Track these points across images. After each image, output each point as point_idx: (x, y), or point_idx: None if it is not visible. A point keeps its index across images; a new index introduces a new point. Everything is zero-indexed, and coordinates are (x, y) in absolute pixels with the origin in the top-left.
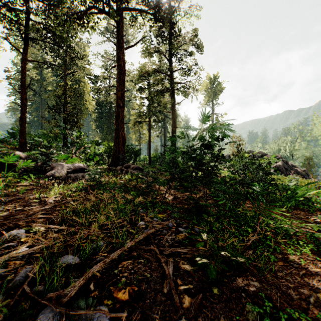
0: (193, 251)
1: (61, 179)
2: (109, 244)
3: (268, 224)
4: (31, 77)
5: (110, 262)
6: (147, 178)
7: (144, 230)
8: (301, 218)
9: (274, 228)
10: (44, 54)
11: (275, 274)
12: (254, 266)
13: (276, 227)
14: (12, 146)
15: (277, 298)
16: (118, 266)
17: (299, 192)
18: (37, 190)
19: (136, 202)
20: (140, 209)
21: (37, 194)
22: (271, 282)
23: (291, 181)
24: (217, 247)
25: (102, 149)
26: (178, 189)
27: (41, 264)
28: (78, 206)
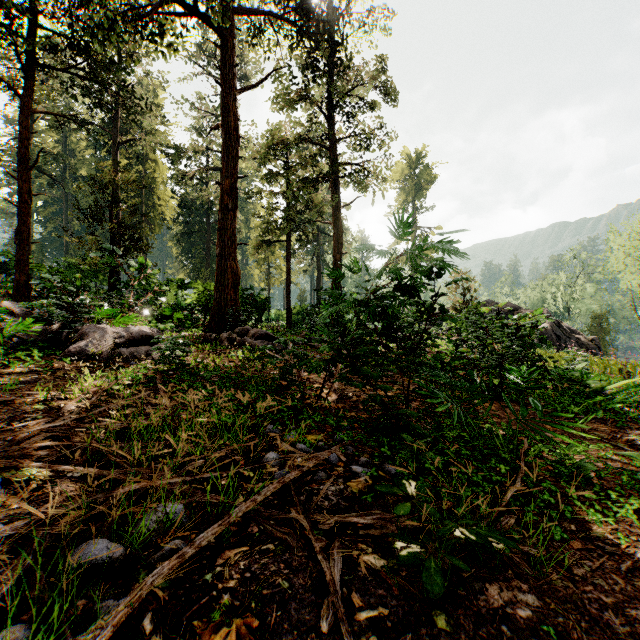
0: (385, 521)
1: (102, 360)
2: (196, 506)
3: (538, 454)
4: (44, 149)
5: (196, 552)
6: (283, 356)
7: (277, 472)
8: (603, 439)
9: (552, 462)
10: (72, 103)
11: (569, 572)
12: (520, 552)
13: (556, 460)
14: (2, 290)
15: (582, 635)
16: (215, 563)
17: (592, 383)
18: (45, 383)
19: (259, 408)
20: (268, 425)
21: (44, 393)
22: (563, 592)
23: (573, 362)
24: (439, 511)
25: (191, 296)
26: (349, 380)
27: (21, 570)
28: (131, 419)
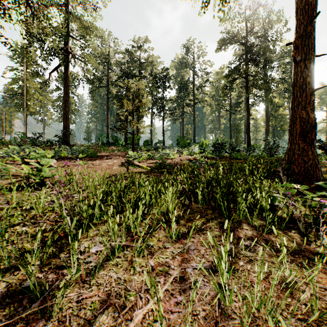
0: None
1: None
2: None
3: None
4: None
5: None
6: None
7: None
8: None
9: None
10: None
11: None
12: None
13: None
14: None
15: None
16: None
17: None
18: None
19: None
20: None
21: None
22: None
23: None
24: None
25: None
26: None
27: None
28: None
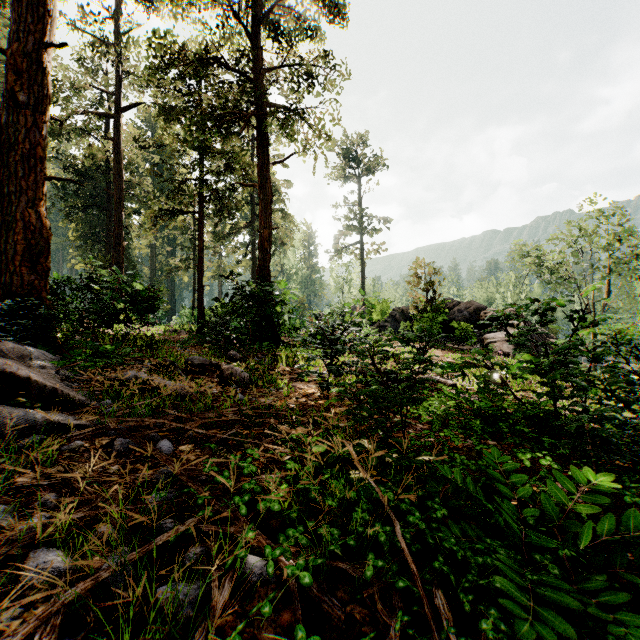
0: None
1: None
2: None
3: None
4: None
5: None
6: None
7: None
8: None
9: None
10: None
11: None
12: None
13: None
14: None
15: None
16: None
17: None
18: None
19: None
20: None
21: None
22: None
23: None
24: None
25: None
26: None
27: None
28: None
